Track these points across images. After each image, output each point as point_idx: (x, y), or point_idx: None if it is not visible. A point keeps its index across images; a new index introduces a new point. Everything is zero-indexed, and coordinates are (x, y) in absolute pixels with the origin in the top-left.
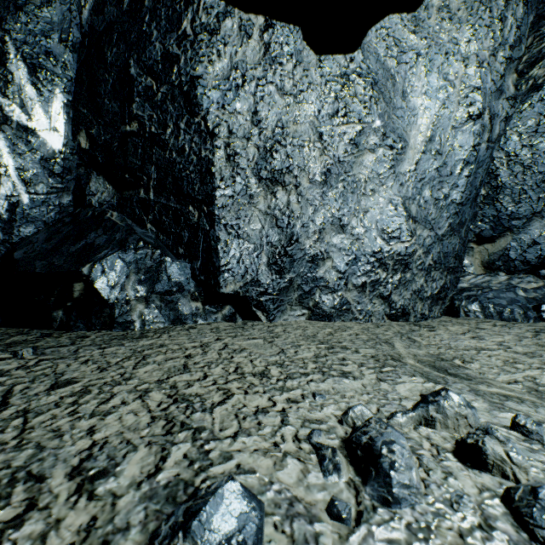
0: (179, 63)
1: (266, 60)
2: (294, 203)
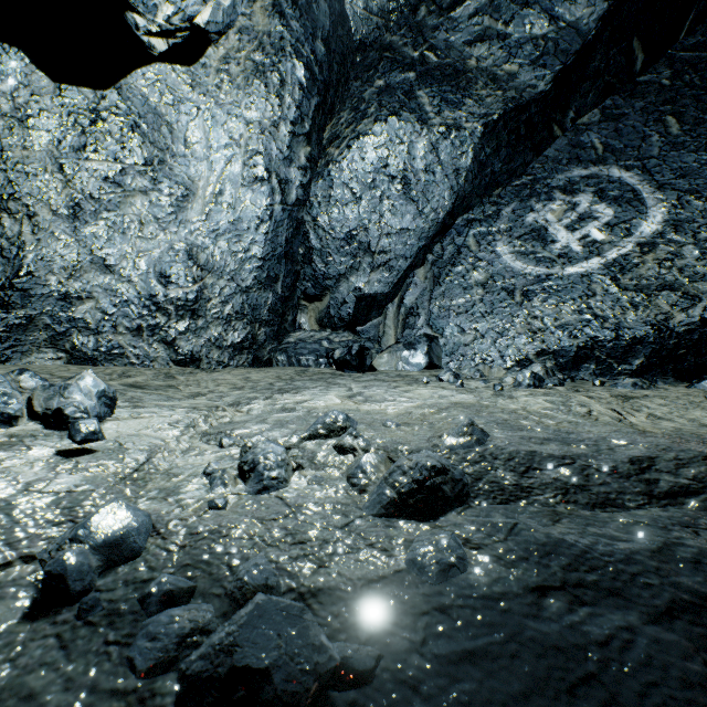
0: None
1: None
2: (28, 234)
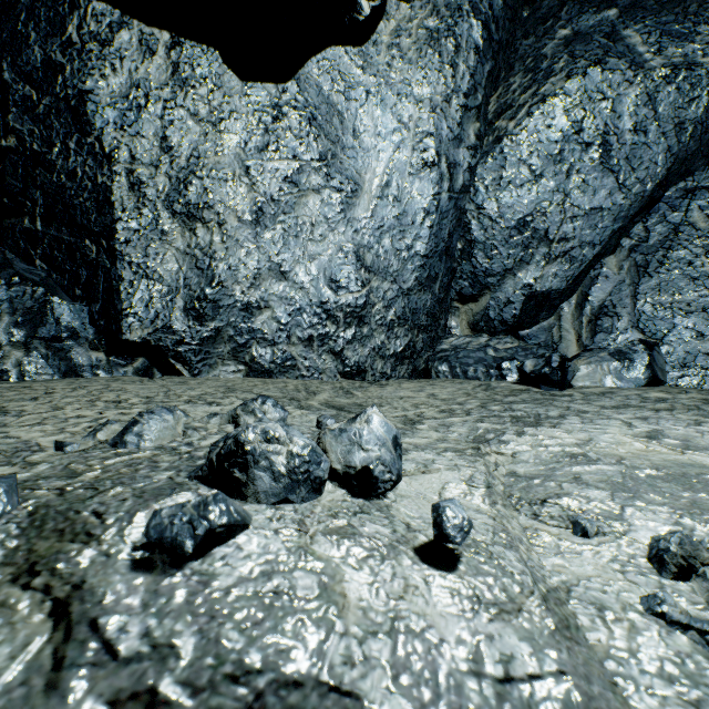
0: (64, 73)
1: (175, 80)
2: (218, 243)
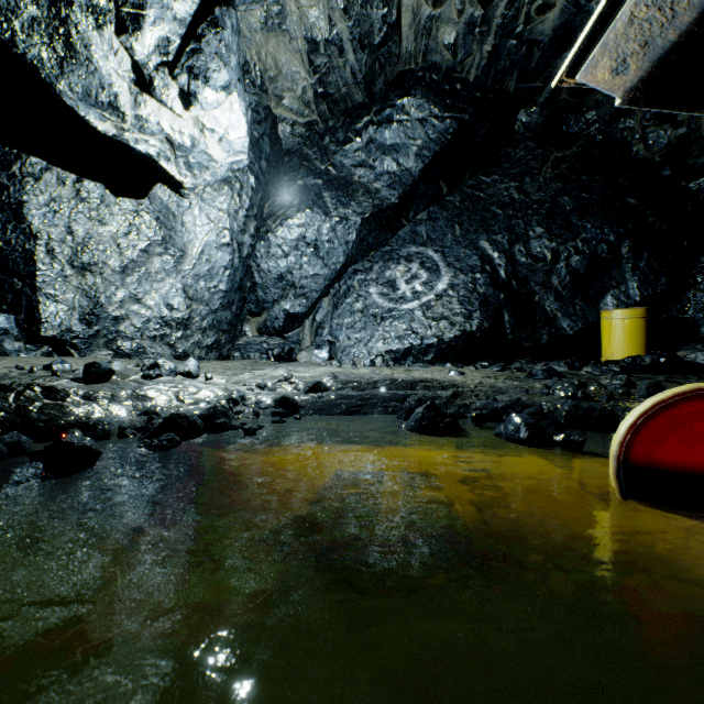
0: (9, 190)
1: (78, 199)
2: (100, 283)
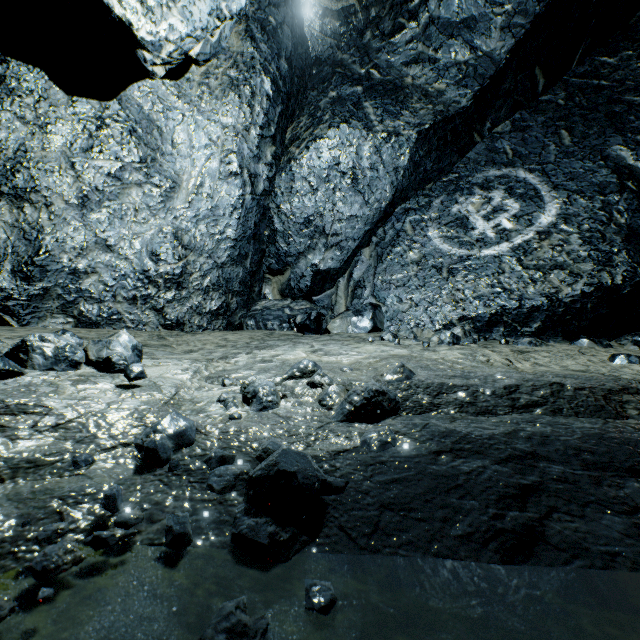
0: None
1: (2, 89)
2: (45, 220)
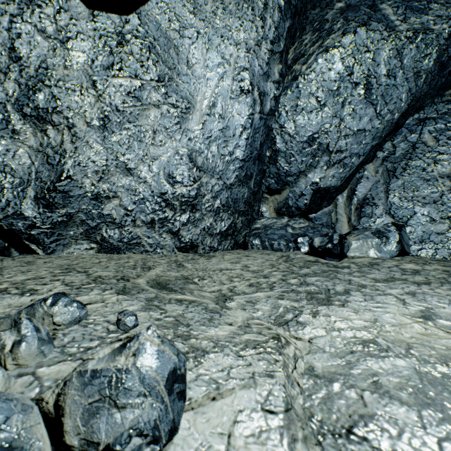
0: None
1: None
2: (68, 143)
